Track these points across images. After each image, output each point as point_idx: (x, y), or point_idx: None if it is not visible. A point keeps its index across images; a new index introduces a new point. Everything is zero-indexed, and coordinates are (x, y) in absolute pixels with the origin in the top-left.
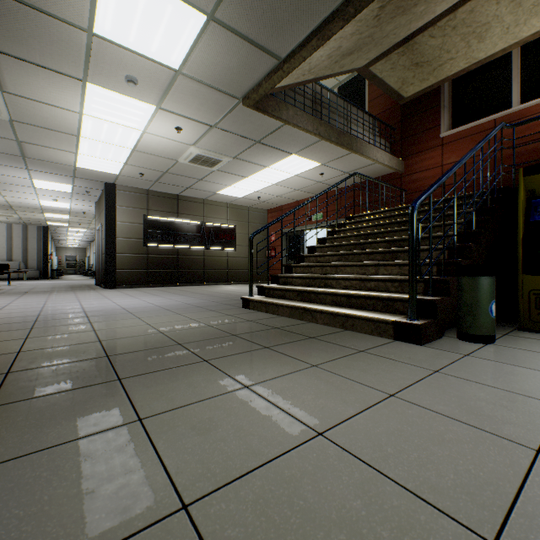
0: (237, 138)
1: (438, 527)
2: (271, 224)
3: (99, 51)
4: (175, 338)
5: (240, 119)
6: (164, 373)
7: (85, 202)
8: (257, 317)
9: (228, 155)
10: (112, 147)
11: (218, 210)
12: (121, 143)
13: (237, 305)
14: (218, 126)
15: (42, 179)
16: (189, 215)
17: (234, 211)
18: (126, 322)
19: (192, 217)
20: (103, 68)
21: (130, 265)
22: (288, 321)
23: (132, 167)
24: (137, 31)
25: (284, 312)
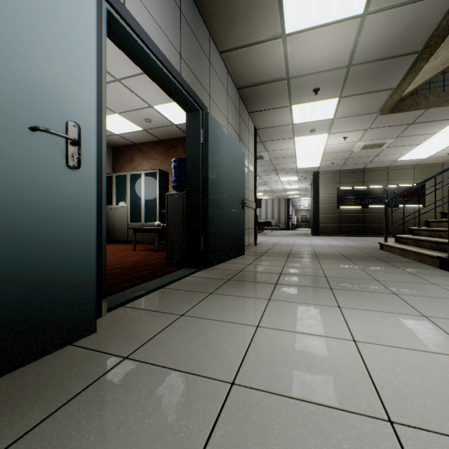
0: (390, 128)
1: (320, 274)
2: (405, 191)
3: (296, 127)
4: (316, 253)
5: (385, 119)
6: (300, 258)
7: (305, 183)
8: (375, 253)
9: (390, 138)
10: (311, 156)
11: (403, 173)
12: (315, 153)
13: (378, 248)
14: (370, 128)
15: (283, 177)
16: (373, 182)
17: (422, 170)
18: (305, 248)
19: (376, 183)
20: (299, 131)
21: (327, 221)
22: (390, 256)
23: (325, 161)
24: (309, 116)
25: (396, 252)
